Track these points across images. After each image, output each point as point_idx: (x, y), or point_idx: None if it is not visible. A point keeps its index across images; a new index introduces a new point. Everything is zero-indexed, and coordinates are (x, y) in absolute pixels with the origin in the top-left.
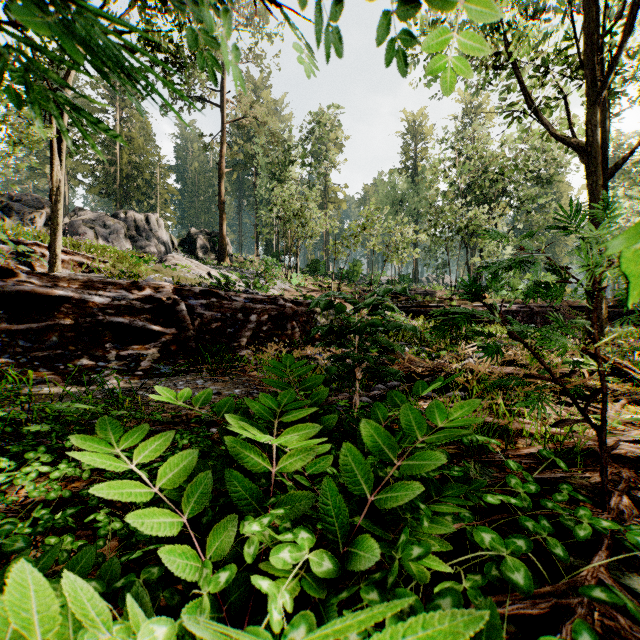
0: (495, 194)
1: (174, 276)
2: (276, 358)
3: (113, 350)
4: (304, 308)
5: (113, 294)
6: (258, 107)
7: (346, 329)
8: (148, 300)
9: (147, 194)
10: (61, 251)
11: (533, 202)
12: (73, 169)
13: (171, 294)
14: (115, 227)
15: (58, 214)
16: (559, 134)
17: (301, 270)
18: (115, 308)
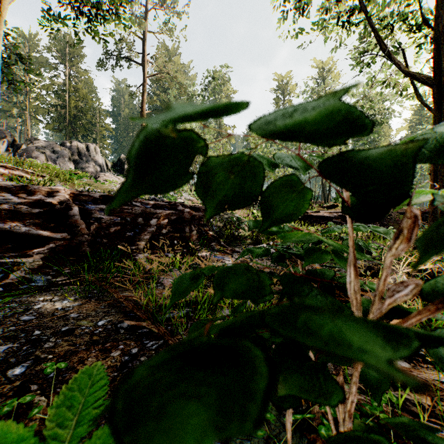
0: None
1: (103, 188)
2: (173, 261)
3: None
4: (201, 213)
5: None
6: (170, 65)
7: None
8: (37, 204)
9: (90, 130)
10: (2, 166)
11: (368, 138)
12: (34, 111)
13: (64, 198)
14: (62, 152)
15: None
16: (410, 72)
17: None
18: None
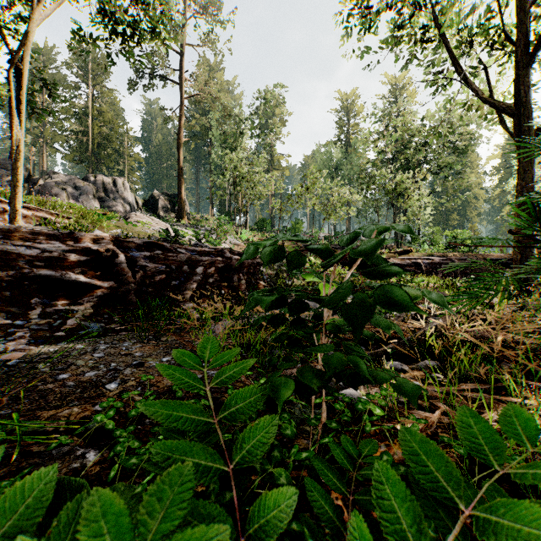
0: (418, 162)
1: (135, 231)
2: (221, 311)
3: (39, 306)
4: (250, 260)
5: (44, 245)
6: (212, 84)
7: (308, 298)
8: (84, 252)
9: (116, 161)
10: (24, 207)
11: (450, 169)
12: (51, 139)
13: (110, 246)
14: (85, 188)
15: (19, 171)
16: (488, 99)
17: (250, 227)
18: (45, 260)
